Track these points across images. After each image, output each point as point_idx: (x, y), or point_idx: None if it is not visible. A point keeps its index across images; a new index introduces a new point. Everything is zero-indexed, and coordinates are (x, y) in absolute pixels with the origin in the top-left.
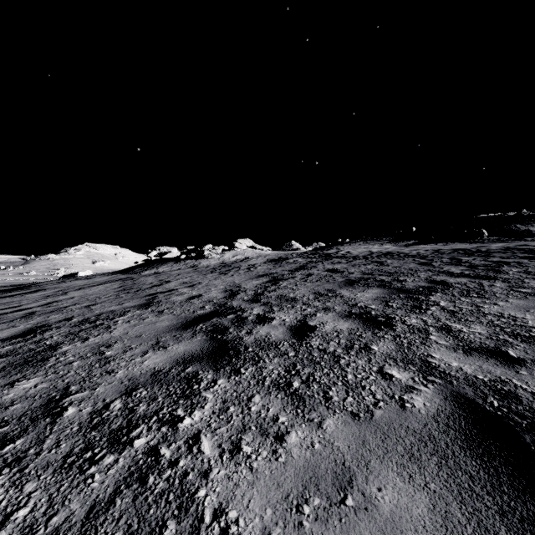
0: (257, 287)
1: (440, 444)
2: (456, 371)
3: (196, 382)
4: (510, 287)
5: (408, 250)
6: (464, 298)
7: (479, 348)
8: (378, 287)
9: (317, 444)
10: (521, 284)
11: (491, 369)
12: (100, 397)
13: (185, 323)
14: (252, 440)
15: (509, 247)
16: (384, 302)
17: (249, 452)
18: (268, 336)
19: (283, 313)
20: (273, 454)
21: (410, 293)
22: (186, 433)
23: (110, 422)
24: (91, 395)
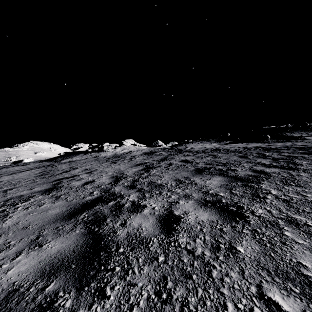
0: (135, 174)
1: None
2: None
3: None
4: None
5: (228, 147)
6: (286, 186)
7: None
8: (219, 176)
9: None
10: None
11: None
12: None
13: (72, 211)
14: None
15: (288, 146)
16: (228, 189)
17: None
18: (140, 229)
19: (153, 201)
20: None
21: (245, 181)
22: None
23: None
24: None
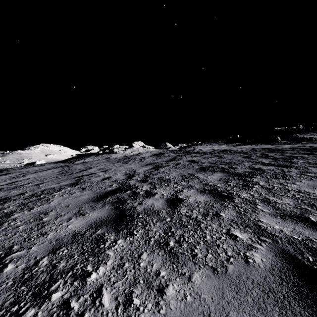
0: (146, 171)
1: (278, 295)
2: (278, 232)
3: (102, 242)
4: (300, 172)
5: (235, 148)
6: (274, 179)
7: (290, 214)
8: (220, 172)
9: (188, 296)
10: (307, 170)
11: (301, 230)
12: (33, 255)
13: (99, 197)
14: (140, 293)
15: (294, 147)
16: (225, 182)
17: (138, 305)
18: (153, 206)
19: (162, 190)
20: (156, 306)
21: (241, 176)
22: (92, 287)
23: (37, 277)
24: (27, 253)
